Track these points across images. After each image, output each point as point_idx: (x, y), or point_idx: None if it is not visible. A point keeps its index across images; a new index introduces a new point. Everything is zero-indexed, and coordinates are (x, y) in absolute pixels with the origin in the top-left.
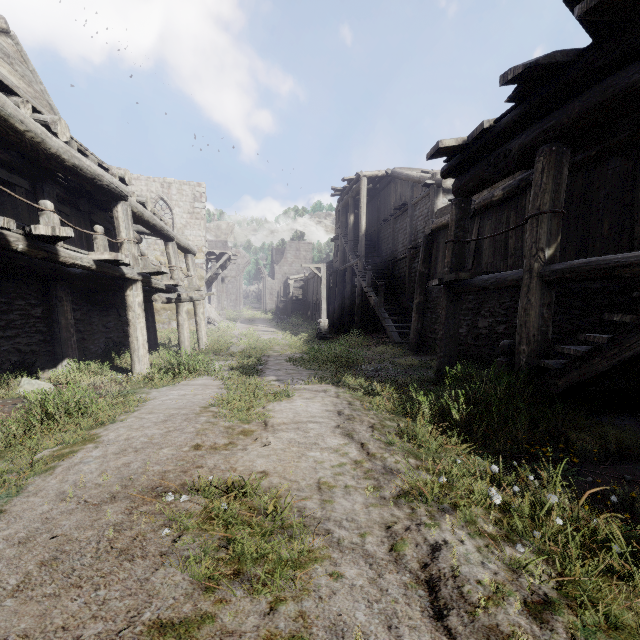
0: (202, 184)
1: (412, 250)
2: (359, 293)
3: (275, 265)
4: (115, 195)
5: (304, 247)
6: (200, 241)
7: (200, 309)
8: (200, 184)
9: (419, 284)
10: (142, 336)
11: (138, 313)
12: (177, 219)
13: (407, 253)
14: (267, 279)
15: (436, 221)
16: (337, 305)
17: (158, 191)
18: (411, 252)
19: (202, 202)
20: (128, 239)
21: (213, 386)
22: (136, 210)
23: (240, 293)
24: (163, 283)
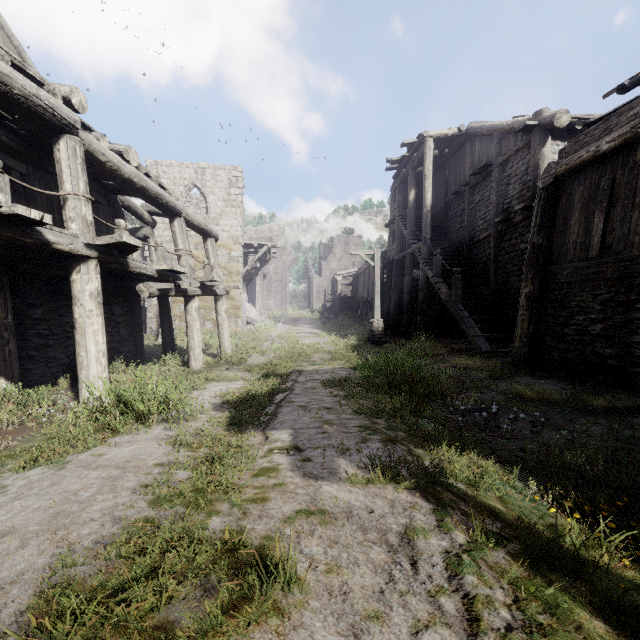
0: (238, 167)
1: (500, 225)
2: (423, 286)
3: (322, 261)
4: (48, 120)
5: (353, 241)
6: (236, 231)
7: (222, 306)
8: (236, 167)
9: (532, 264)
10: (95, 345)
11: (89, 309)
12: (211, 208)
13: (492, 230)
14: (314, 276)
15: (565, 160)
16: (393, 302)
17: (191, 178)
18: (498, 228)
19: (238, 188)
20: (73, 192)
21: (132, 474)
22: (104, 158)
23: (286, 292)
24: (153, 268)
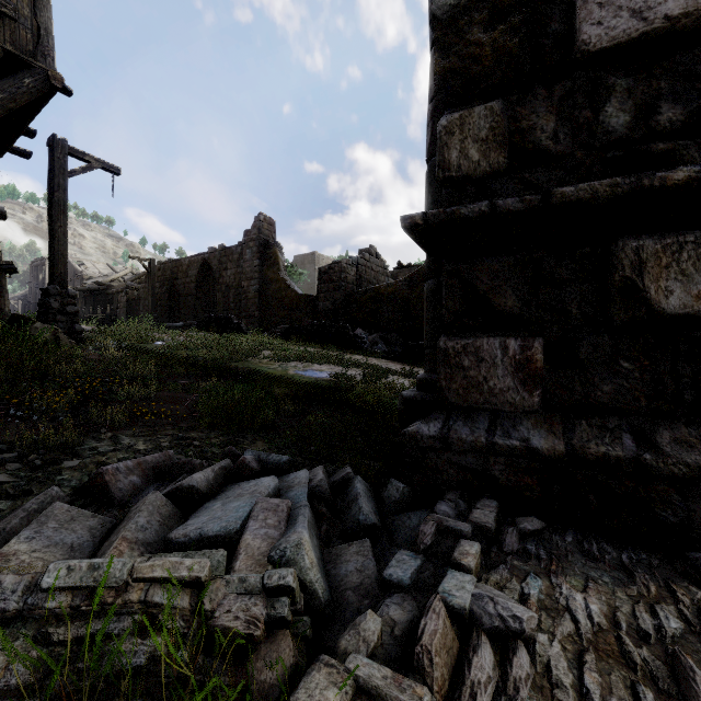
0: None
1: None
2: None
3: None
4: None
5: None
6: None
7: None
8: None
9: None
10: None
11: None
12: None
13: None
14: None
15: None
16: None
17: None
18: None
19: None
20: None
21: None
22: None
23: None
24: None
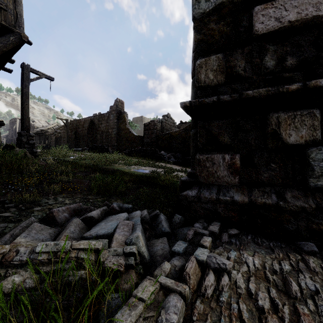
0: None
1: None
2: None
3: None
4: None
5: None
6: None
7: None
8: None
9: None
10: None
11: None
12: None
13: None
14: None
15: None
16: None
17: None
18: None
19: None
20: None
21: None
22: None
23: None
24: None
